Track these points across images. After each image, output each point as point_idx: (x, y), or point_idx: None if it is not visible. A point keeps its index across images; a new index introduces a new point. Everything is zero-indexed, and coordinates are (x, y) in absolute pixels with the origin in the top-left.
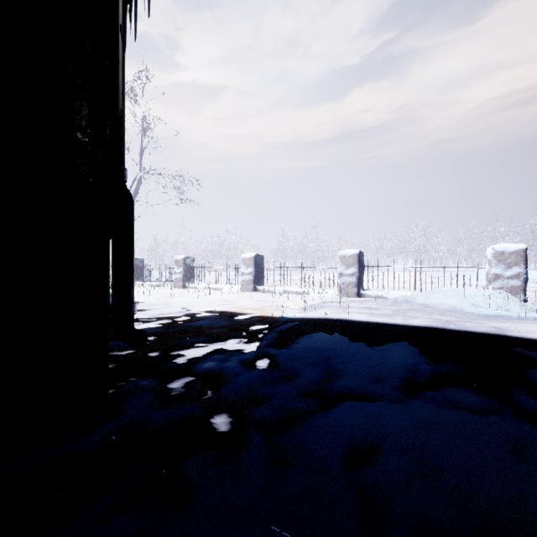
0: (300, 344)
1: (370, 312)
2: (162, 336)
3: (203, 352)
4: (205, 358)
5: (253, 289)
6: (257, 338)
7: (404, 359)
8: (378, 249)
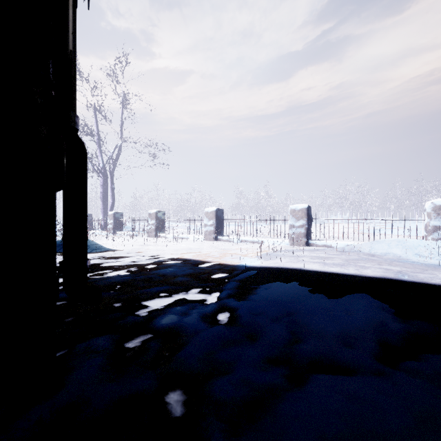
0: (260, 296)
1: (324, 262)
2: (129, 284)
3: (165, 303)
4: (166, 311)
5: (215, 238)
6: (217, 288)
7: (370, 316)
8: (319, 204)
